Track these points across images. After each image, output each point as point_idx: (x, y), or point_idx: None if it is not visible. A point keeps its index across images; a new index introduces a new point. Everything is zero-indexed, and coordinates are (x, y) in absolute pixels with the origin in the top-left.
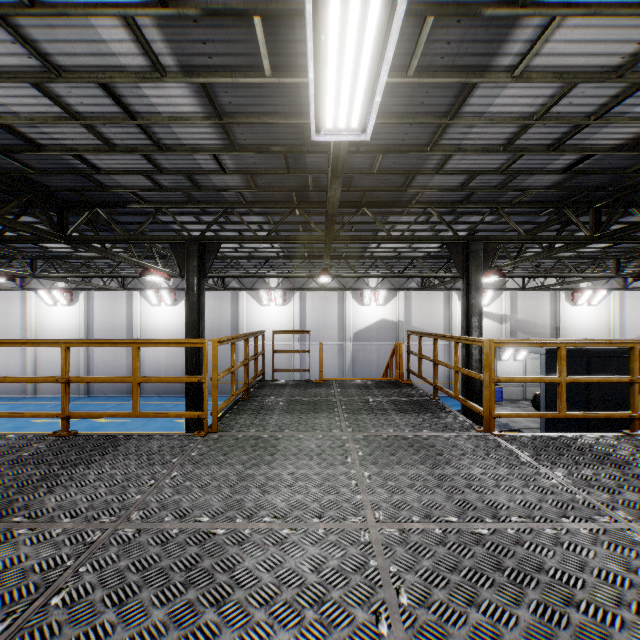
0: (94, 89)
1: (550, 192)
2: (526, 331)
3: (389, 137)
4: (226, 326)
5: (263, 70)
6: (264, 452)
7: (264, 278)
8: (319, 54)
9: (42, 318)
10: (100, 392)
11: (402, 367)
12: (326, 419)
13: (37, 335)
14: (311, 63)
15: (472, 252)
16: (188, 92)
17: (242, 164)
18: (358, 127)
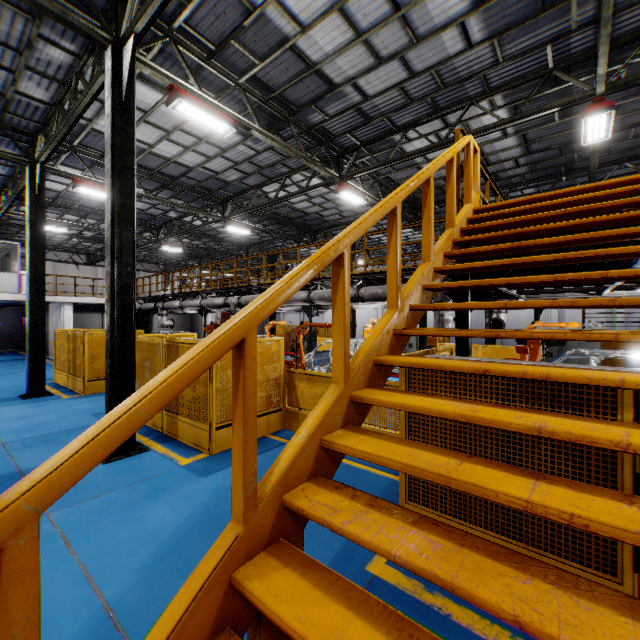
0: None
1: None
2: None
3: (635, 119)
4: None
5: (554, 120)
6: None
7: None
8: (585, 126)
9: None
10: None
11: None
12: None
13: None
14: (582, 130)
15: None
16: (514, 139)
17: (530, 160)
18: (603, 137)
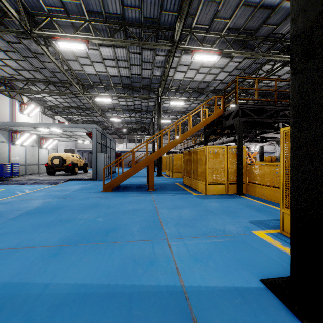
0: (286, 74)
1: None
2: None
3: None
4: None
5: None
6: None
7: None
8: None
9: None
10: None
11: None
12: None
13: None
14: None
15: None
16: None
17: None
18: None
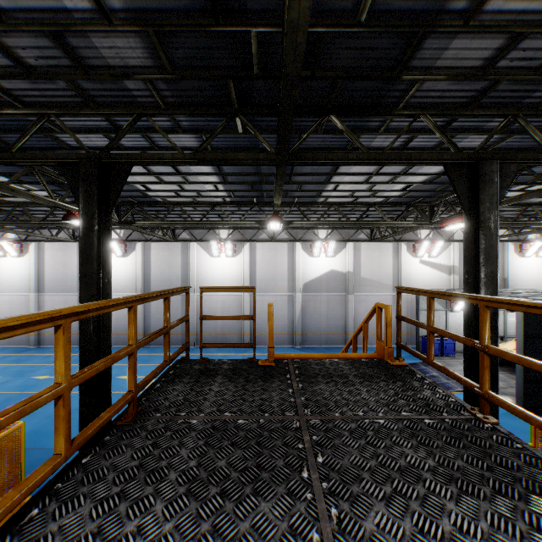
0: None
1: None
2: None
3: None
4: (176, 277)
5: None
6: None
7: (214, 229)
8: None
9: None
10: (51, 343)
11: (390, 340)
12: None
13: None
14: None
15: (484, 175)
16: None
17: None
18: None
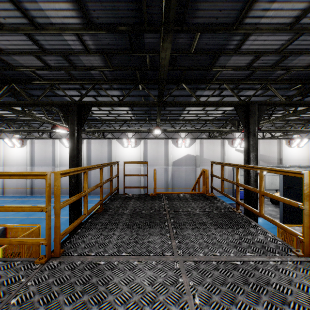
0: None
1: (304, 71)
2: (264, 160)
3: (206, 15)
4: (105, 158)
5: None
6: (92, 296)
7: (125, 132)
8: None
9: (7, 154)
10: (38, 193)
11: (208, 185)
12: (159, 236)
13: (4, 163)
14: None
15: (251, 111)
16: None
17: (99, 45)
18: None
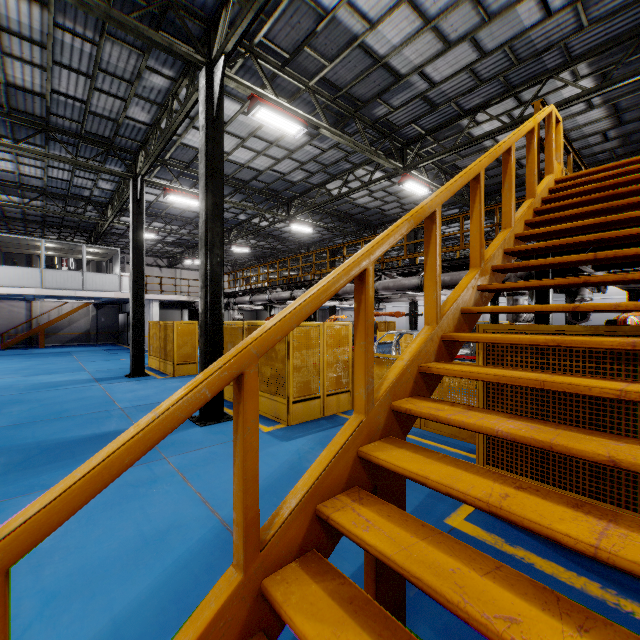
0: None
1: None
2: None
3: None
4: None
5: None
6: None
7: None
8: None
9: None
10: None
11: None
12: None
13: None
14: None
15: None
16: (601, 110)
17: (621, 132)
18: None
